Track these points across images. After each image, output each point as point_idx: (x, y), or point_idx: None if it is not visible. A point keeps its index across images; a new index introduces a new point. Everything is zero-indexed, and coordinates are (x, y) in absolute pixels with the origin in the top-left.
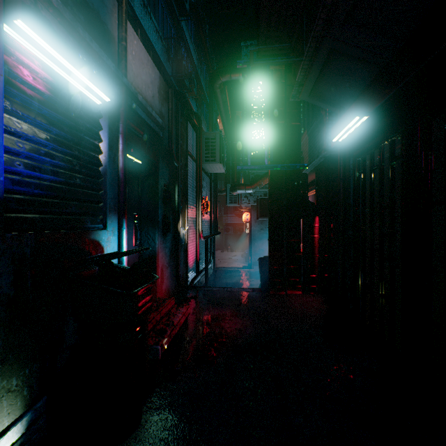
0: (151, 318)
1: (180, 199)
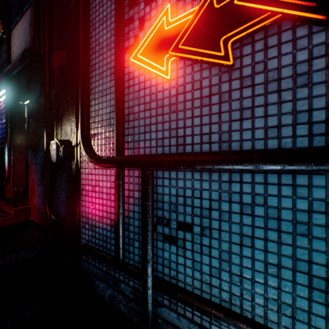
0: (0, 202)
1: (56, 101)
